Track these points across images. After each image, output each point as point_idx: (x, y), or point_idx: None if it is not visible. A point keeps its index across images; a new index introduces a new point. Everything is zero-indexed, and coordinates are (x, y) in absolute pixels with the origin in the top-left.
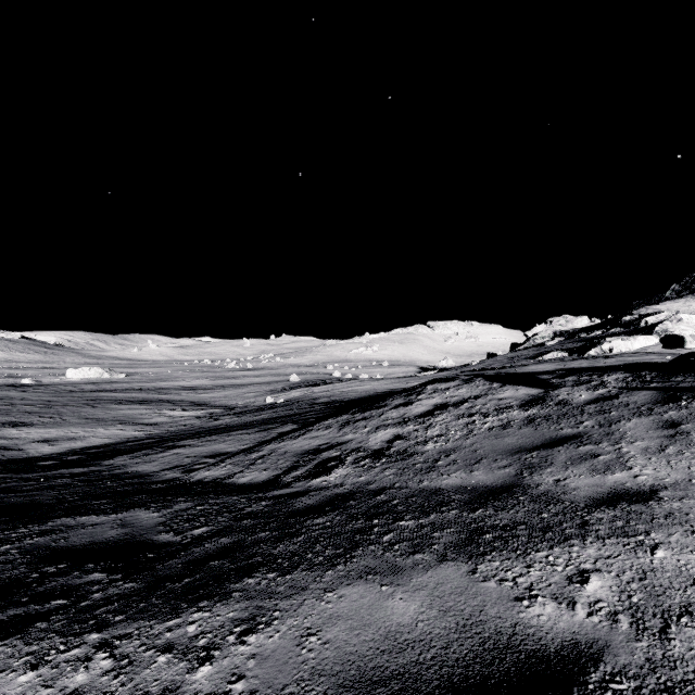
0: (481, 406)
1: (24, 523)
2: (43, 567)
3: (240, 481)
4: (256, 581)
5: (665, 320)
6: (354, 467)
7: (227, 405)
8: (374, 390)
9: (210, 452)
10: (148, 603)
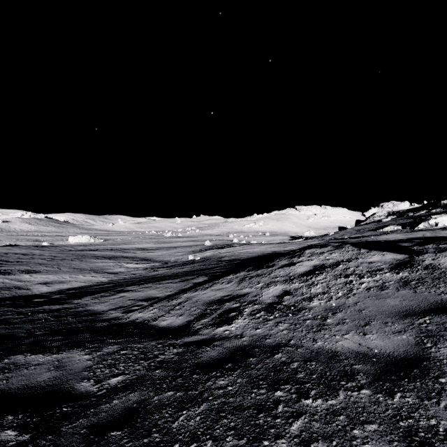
0: (354, 268)
1: None
2: None
3: (161, 324)
4: None
5: None
6: (251, 318)
7: (164, 260)
8: (261, 252)
9: (145, 296)
10: None
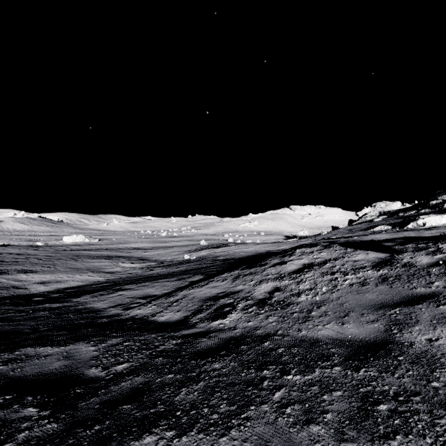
0: (340, 266)
1: None
2: None
3: (160, 319)
4: (154, 440)
5: None
6: (244, 313)
7: (159, 260)
8: (255, 251)
9: (143, 294)
10: None
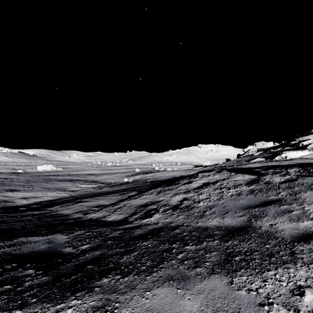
0: (226, 184)
1: (3, 240)
2: (5, 265)
3: (108, 219)
4: (109, 280)
5: (312, 143)
6: (163, 214)
7: (107, 182)
8: (173, 175)
9: (96, 204)
10: (50, 291)
